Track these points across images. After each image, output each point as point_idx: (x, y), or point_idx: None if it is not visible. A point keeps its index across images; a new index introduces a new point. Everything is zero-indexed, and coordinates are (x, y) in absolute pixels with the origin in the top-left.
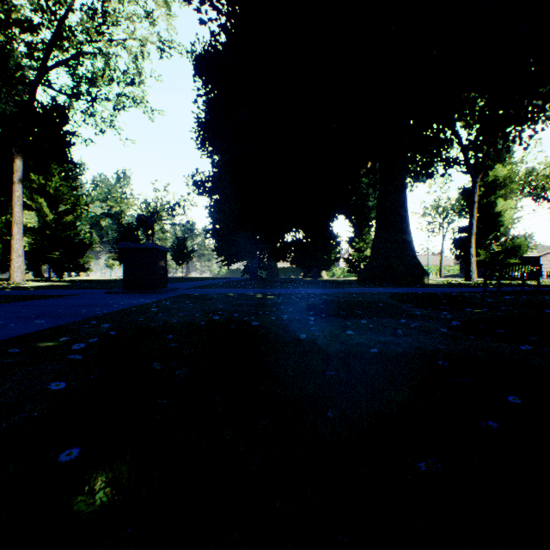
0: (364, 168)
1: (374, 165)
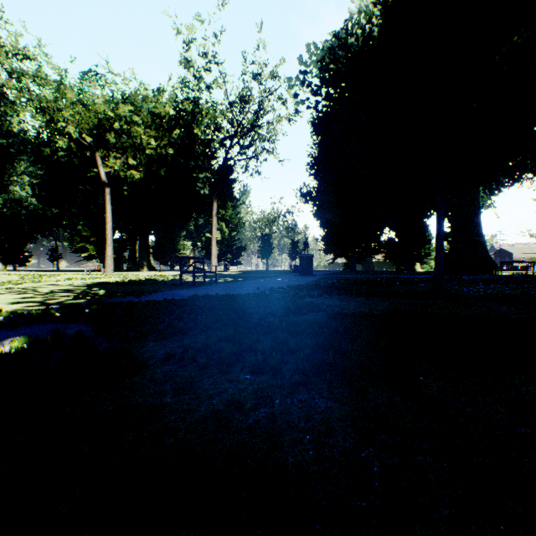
0: None
1: None
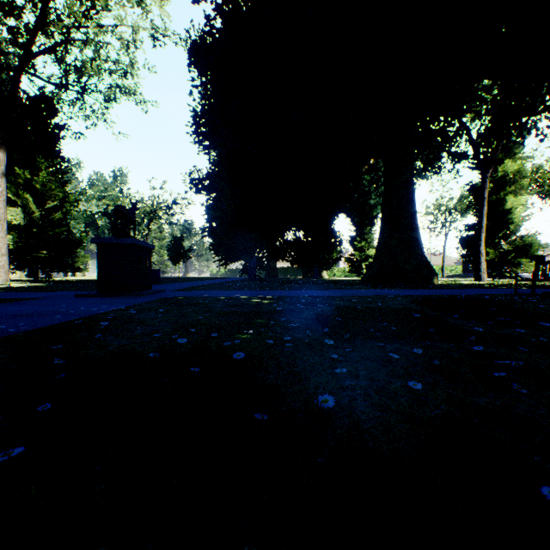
0: (366, 165)
1: (376, 161)
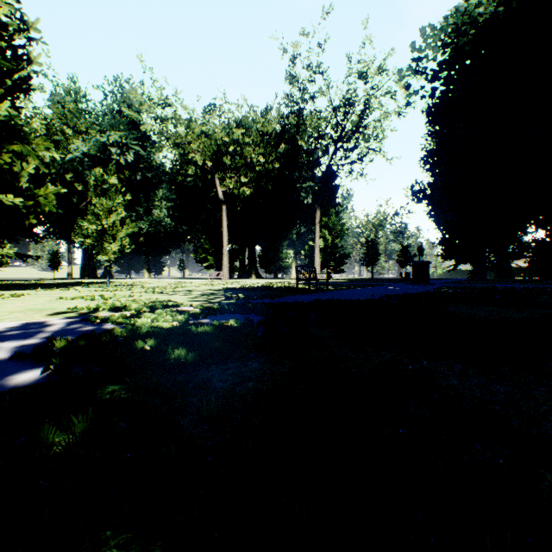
0: None
1: None
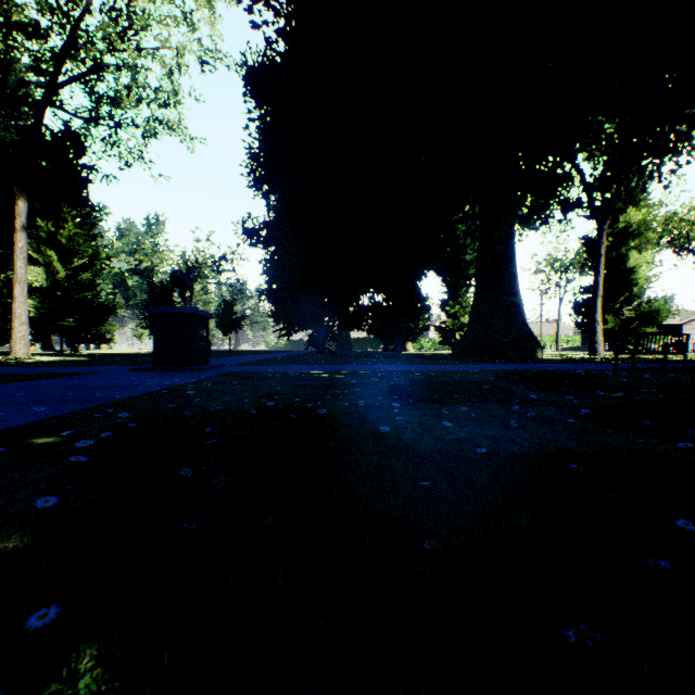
0: (461, 213)
1: (473, 208)
